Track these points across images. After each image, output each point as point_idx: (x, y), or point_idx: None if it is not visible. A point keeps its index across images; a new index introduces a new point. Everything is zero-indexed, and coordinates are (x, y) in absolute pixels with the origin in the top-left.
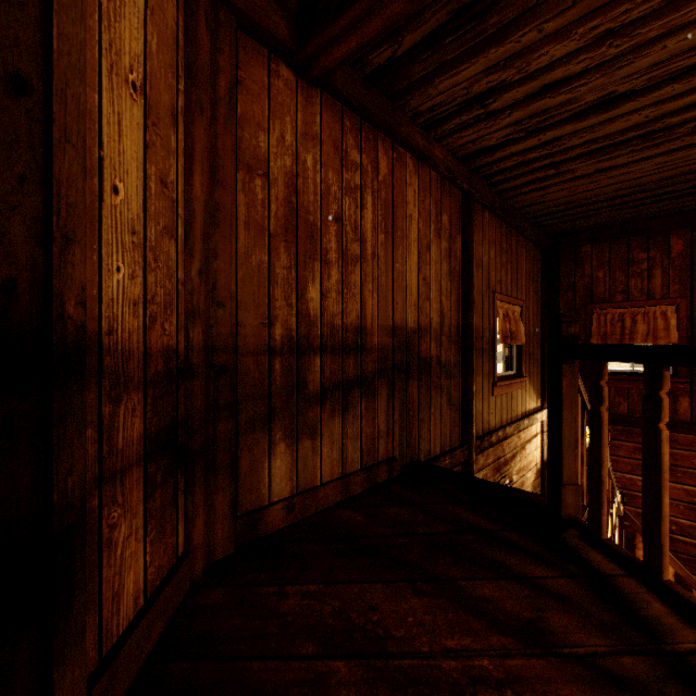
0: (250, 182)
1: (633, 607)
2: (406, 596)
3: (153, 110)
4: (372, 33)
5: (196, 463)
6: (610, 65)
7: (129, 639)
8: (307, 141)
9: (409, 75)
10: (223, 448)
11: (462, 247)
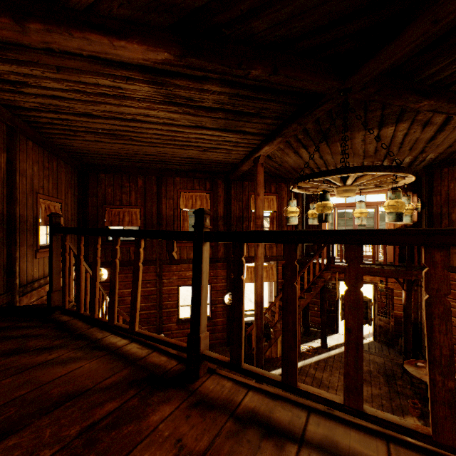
0: None
1: (70, 327)
2: None
3: None
4: None
5: None
6: (86, 102)
7: None
8: None
9: None
10: None
11: (7, 162)
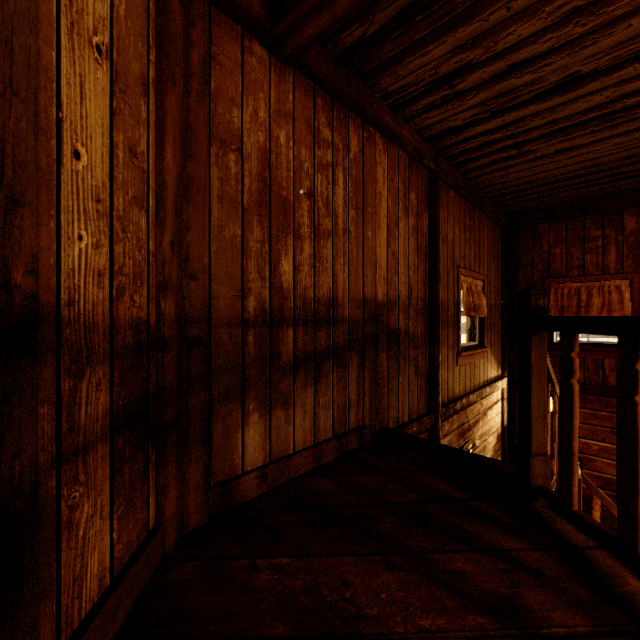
0: (224, 156)
1: (609, 582)
2: (378, 570)
3: (121, 77)
4: (344, 9)
5: (167, 436)
6: (575, 45)
7: (92, 624)
8: (280, 118)
9: (379, 55)
10: (196, 419)
11: (429, 224)
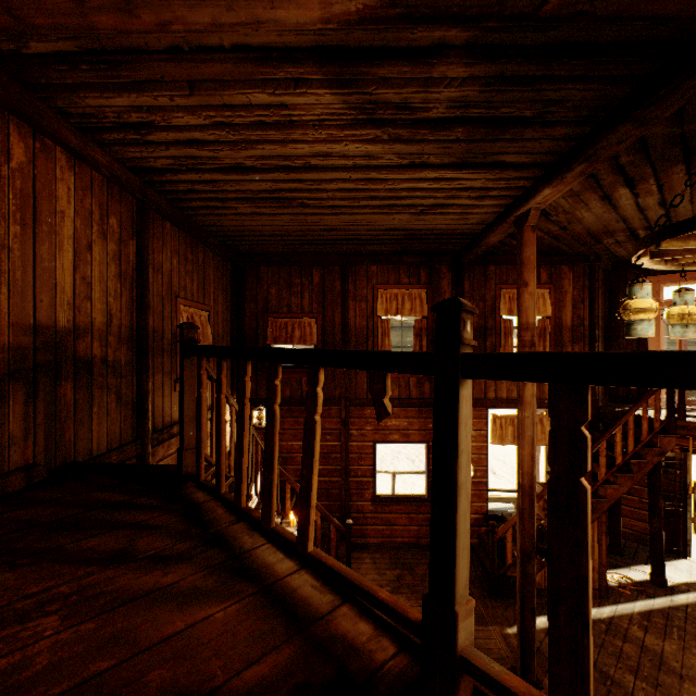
0: None
1: (205, 516)
2: None
3: None
4: None
5: None
6: (234, 145)
7: None
8: None
9: (45, 75)
10: None
11: (137, 252)
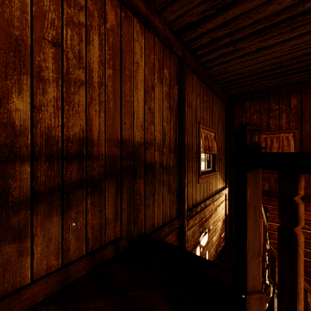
0: None
1: None
2: None
3: None
4: None
5: None
6: None
7: None
8: None
9: None
10: None
11: (178, 93)
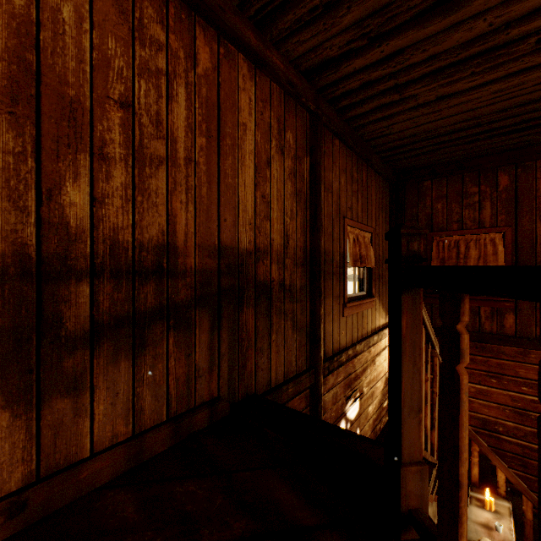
0: None
1: None
2: None
3: None
4: None
5: None
6: None
7: None
8: None
9: None
10: None
11: (310, 169)
